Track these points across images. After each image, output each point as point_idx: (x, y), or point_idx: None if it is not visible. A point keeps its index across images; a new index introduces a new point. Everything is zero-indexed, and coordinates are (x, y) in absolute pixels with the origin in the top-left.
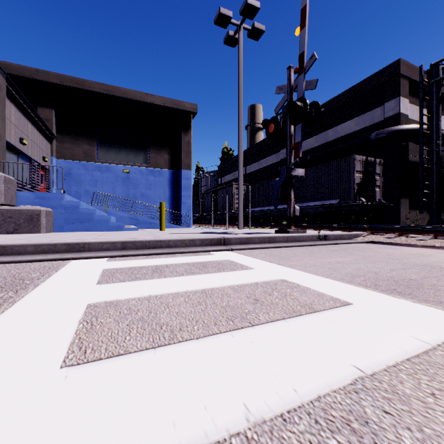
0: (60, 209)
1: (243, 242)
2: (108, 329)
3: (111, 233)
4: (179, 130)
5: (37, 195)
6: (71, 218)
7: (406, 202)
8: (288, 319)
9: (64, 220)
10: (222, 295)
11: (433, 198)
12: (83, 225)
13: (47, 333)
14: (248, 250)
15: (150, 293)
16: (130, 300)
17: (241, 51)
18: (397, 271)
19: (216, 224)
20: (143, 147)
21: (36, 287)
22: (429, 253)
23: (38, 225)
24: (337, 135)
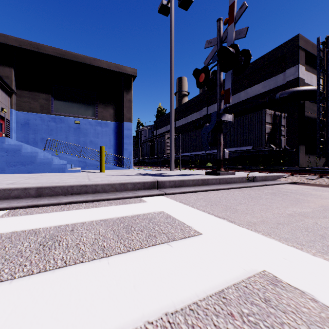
0: (1, 152)
1: (177, 185)
2: None
3: (48, 175)
4: (122, 89)
5: None
6: (13, 160)
7: (303, 148)
8: None
9: (5, 162)
10: None
11: (328, 145)
12: (25, 167)
13: None
14: (183, 194)
15: None
16: None
17: (173, 17)
18: None
19: (152, 166)
20: (92, 103)
21: None
22: None
23: None
24: (247, 96)
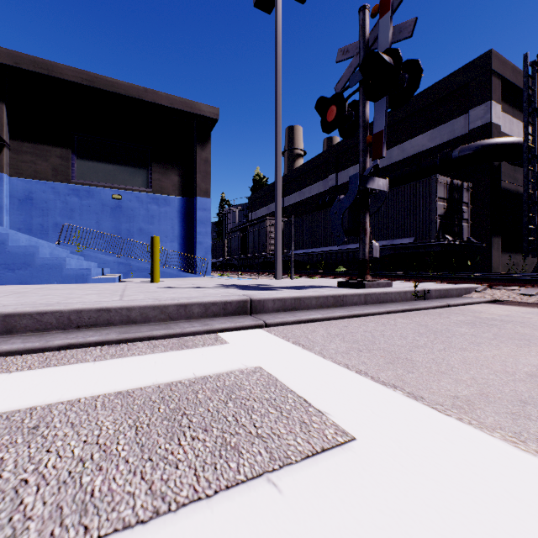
0: None
1: (288, 307)
2: None
3: (52, 288)
4: (193, 142)
5: None
6: None
7: (498, 242)
8: None
9: None
10: None
11: None
12: (14, 274)
13: None
14: (300, 324)
15: None
16: None
17: (280, 13)
18: None
19: (245, 272)
20: (143, 164)
21: None
22: None
23: None
24: (404, 154)
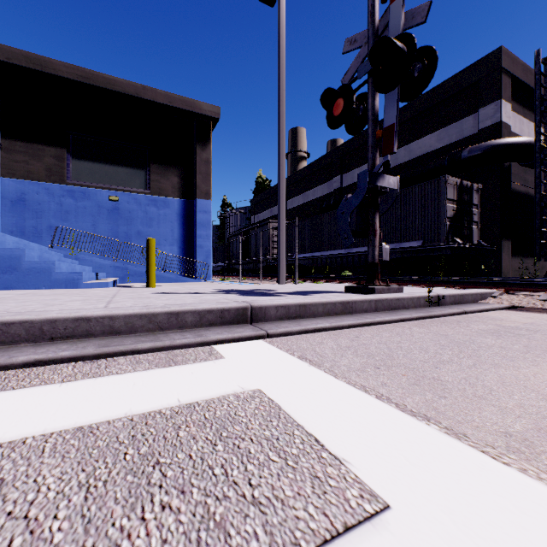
0: None
1: (292, 314)
2: None
3: (37, 293)
4: (193, 142)
5: None
6: None
7: (508, 245)
8: None
9: None
10: None
11: None
12: None
13: None
14: (306, 334)
15: None
16: None
17: (283, 5)
18: None
19: (247, 276)
20: (141, 165)
21: None
22: None
23: None
24: (411, 155)
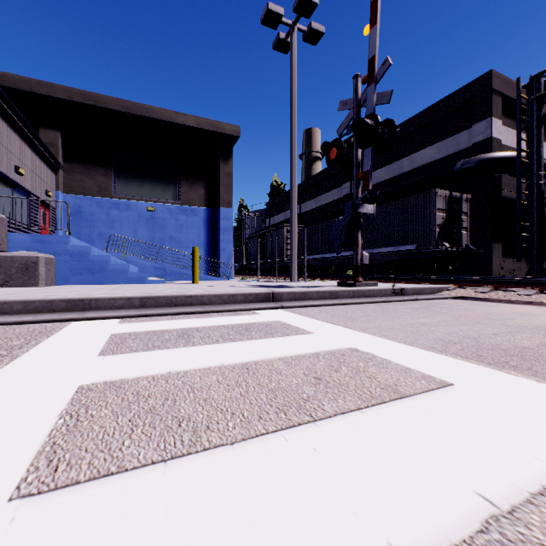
0: (64, 256)
1: (297, 298)
2: (100, 428)
3: (129, 286)
4: (217, 158)
5: (35, 238)
6: (79, 267)
7: (499, 248)
8: (365, 409)
9: (69, 270)
10: (270, 371)
11: (533, 242)
12: (94, 277)
13: (6, 435)
14: (304, 307)
15: (169, 369)
16: (141, 379)
17: (295, 58)
18: (502, 336)
19: (264, 275)
20: (173, 179)
21: (13, 360)
22: (537, 312)
23: (35, 276)
24: (413, 165)
